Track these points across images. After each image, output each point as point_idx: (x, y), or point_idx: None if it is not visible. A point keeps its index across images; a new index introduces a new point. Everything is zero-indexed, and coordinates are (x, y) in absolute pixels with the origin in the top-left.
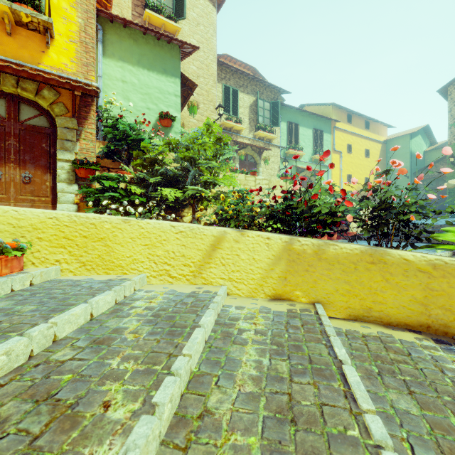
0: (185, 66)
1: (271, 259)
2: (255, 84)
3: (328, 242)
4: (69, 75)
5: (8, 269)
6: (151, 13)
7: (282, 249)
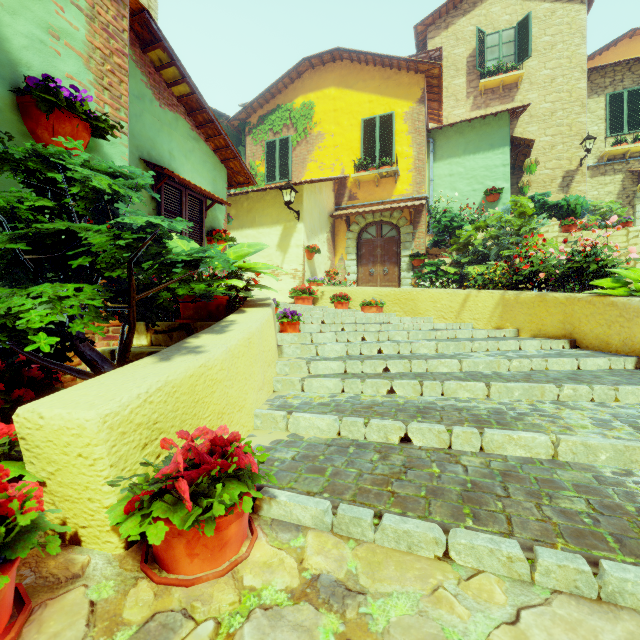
0: (533, 110)
1: (494, 305)
2: None
3: (521, 292)
4: (408, 196)
5: (378, 311)
6: (485, 81)
7: (499, 298)
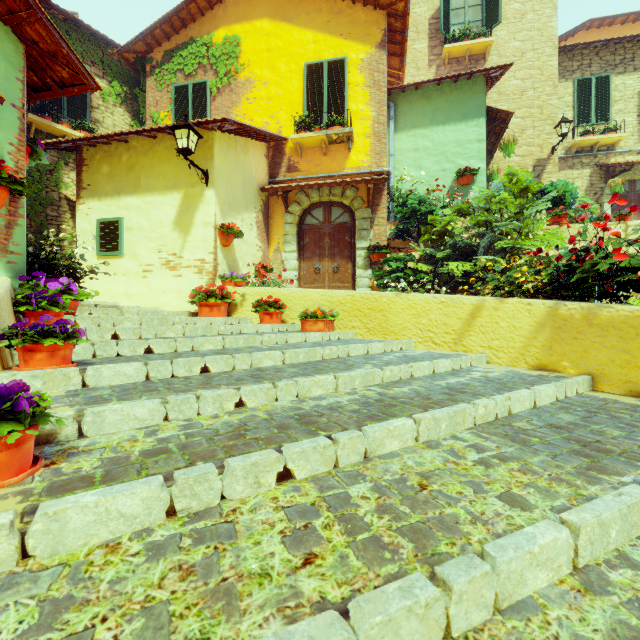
0: (502, 87)
1: (533, 326)
2: None
3: (601, 305)
4: (365, 170)
5: (327, 328)
6: (450, 46)
7: (546, 315)
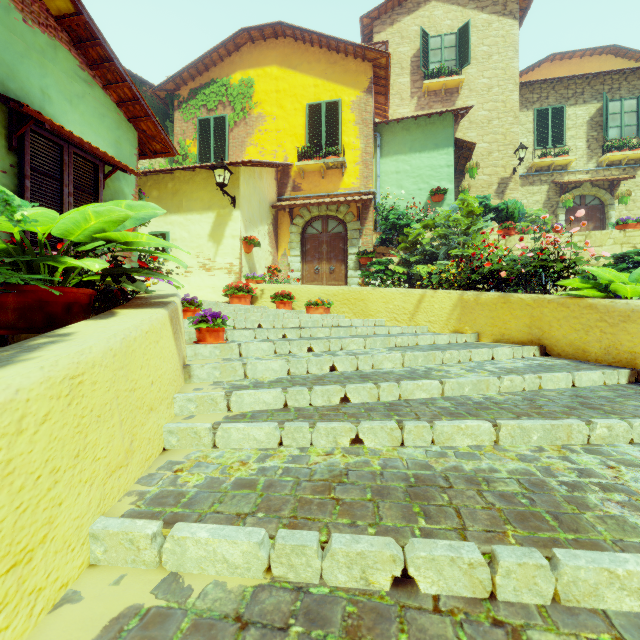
0: (472, 116)
1: (451, 306)
2: (601, 81)
3: (482, 292)
4: (355, 190)
5: (325, 313)
6: (429, 82)
7: (457, 299)
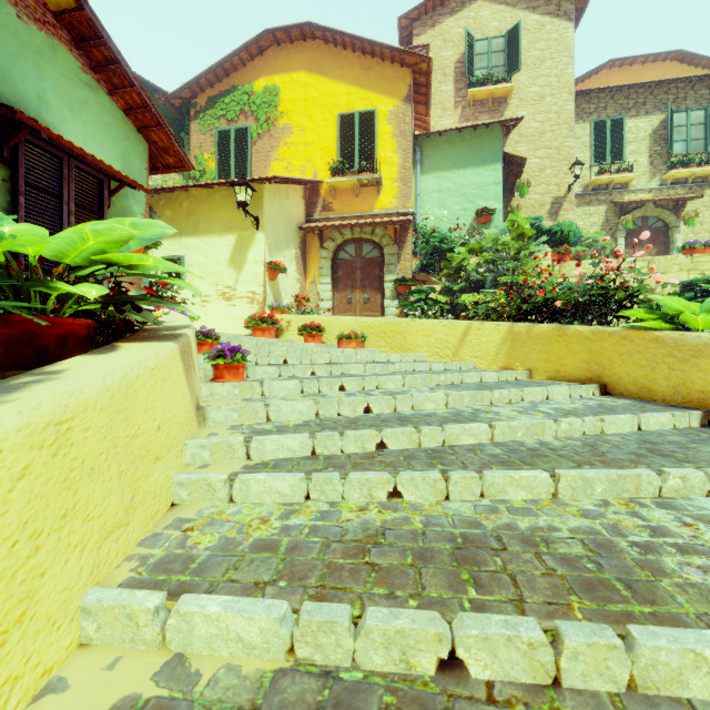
0: (522, 129)
1: (500, 340)
2: (665, 90)
3: (534, 324)
4: (392, 210)
5: (359, 347)
6: (474, 90)
7: (507, 332)
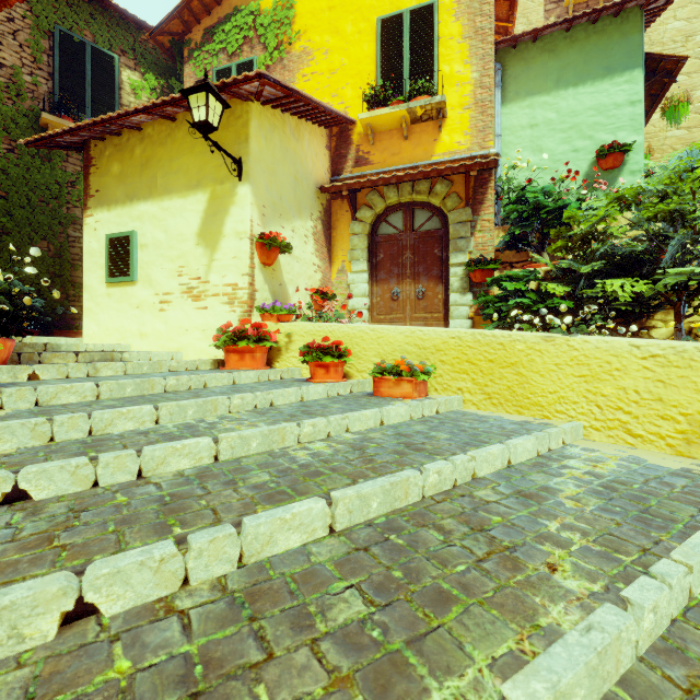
0: (655, 34)
1: None
2: None
3: None
4: (462, 154)
5: (417, 392)
6: None
7: None
